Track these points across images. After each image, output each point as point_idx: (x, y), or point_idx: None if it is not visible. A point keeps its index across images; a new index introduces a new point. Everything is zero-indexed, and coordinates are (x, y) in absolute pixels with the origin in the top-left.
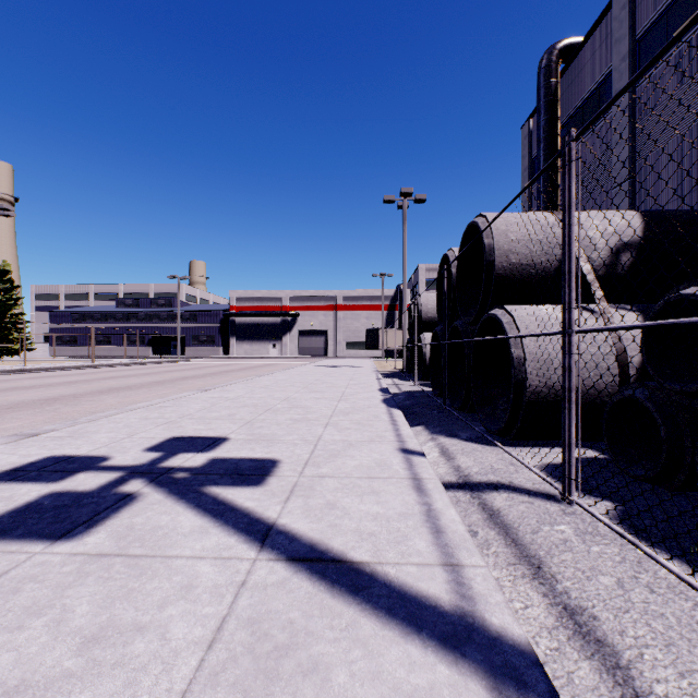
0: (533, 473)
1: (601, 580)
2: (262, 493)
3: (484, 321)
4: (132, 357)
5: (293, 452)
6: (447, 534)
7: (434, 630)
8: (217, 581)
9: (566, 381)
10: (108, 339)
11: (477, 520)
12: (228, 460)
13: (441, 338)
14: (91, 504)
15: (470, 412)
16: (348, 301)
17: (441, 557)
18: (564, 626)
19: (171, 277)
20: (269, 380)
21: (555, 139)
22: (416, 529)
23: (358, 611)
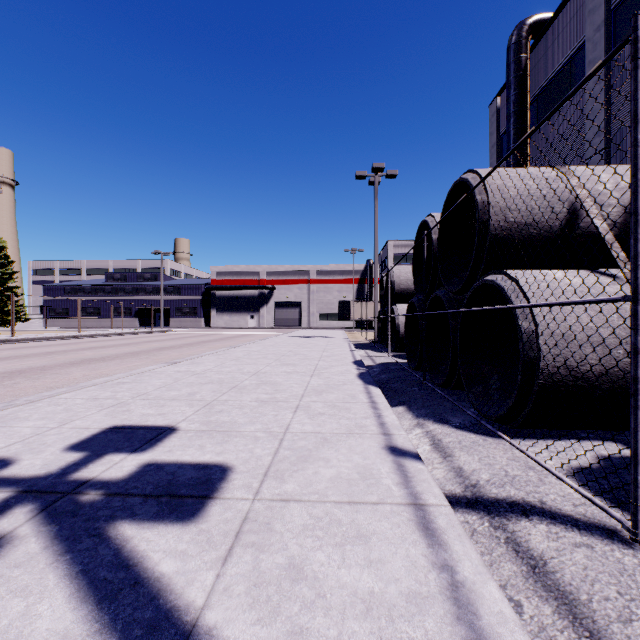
0: (565, 485)
1: None
2: (192, 538)
3: (476, 289)
4: (120, 327)
5: (252, 451)
6: None
7: None
8: None
9: (639, 368)
10: (98, 311)
11: (512, 576)
12: (164, 467)
13: (418, 309)
14: None
15: (454, 389)
16: (321, 275)
17: None
18: None
19: (155, 253)
20: (243, 351)
21: (525, 113)
22: None
23: None
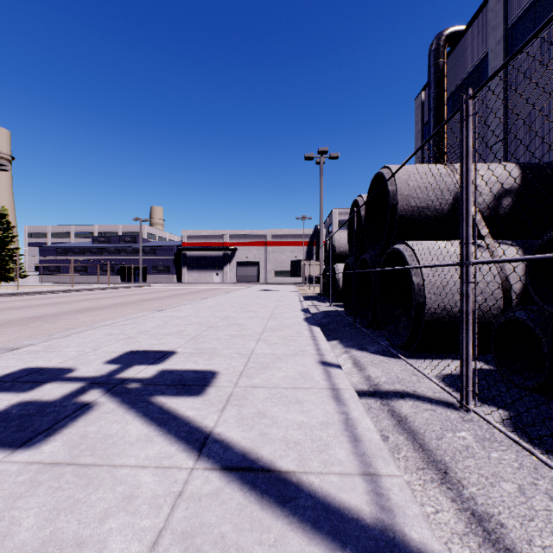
0: (433, 383)
1: (504, 487)
2: (202, 402)
3: (389, 254)
4: (104, 283)
5: (230, 364)
6: (364, 443)
7: (358, 546)
8: (156, 492)
9: (464, 305)
10: (85, 269)
11: (387, 426)
12: (174, 372)
13: (351, 268)
14: (52, 413)
15: (376, 329)
16: (276, 238)
17: (360, 467)
18: (474, 533)
19: (135, 219)
20: (213, 301)
21: (443, 107)
22: (336, 438)
23: (285, 524)
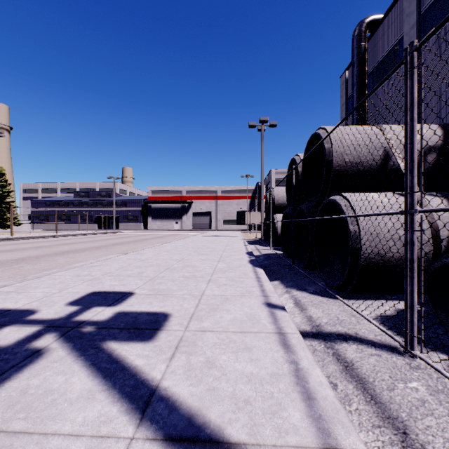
0: (372, 325)
1: None
2: (151, 349)
3: (324, 204)
4: (84, 229)
5: (182, 306)
6: (319, 402)
7: None
8: None
9: (408, 253)
10: (69, 218)
11: (334, 371)
12: (129, 314)
13: (289, 217)
14: (0, 361)
15: (312, 270)
16: (225, 193)
17: (318, 436)
18: None
19: (109, 177)
20: (171, 245)
21: (364, 83)
22: (288, 394)
23: None
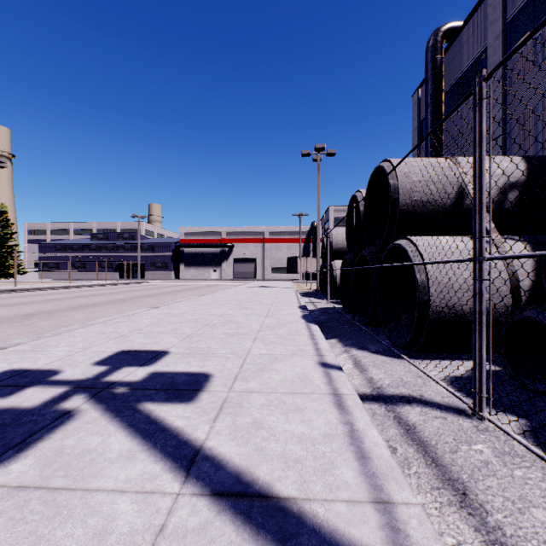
0: (440, 386)
1: (535, 515)
2: (193, 410)
3: (389, 250)
4: (103, 279)
5: (225, 365)
6: (373, 461)
7: None
8: (134, 526)
9: (476, 304)
10: (84, 265)
11: (394, 435)
12: (166, 374)
13: (350, 264)
14: (28, 423)
15: (376, 327)
16: (273, 235)
17: (370, 492)
18: None
19: (133, 216)
20: (209, 298)
21: (440, 103)
22: (341, 454)
23: None
